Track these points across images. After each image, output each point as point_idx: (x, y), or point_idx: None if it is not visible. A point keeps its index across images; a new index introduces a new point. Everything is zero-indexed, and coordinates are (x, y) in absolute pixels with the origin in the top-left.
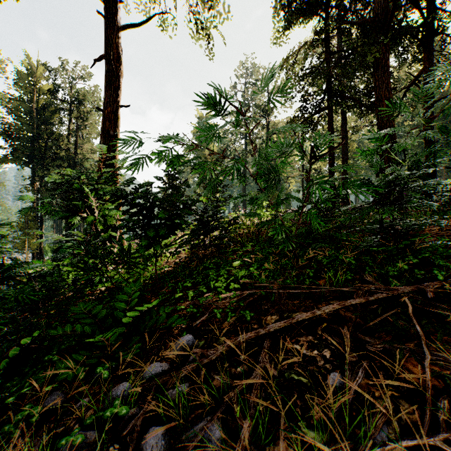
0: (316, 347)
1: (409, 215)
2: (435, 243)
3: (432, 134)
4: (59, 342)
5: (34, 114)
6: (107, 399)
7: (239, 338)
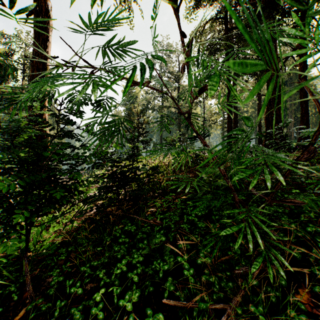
0: None
1: None
2: None
3: None
4: None
5: None
6: None
7: None
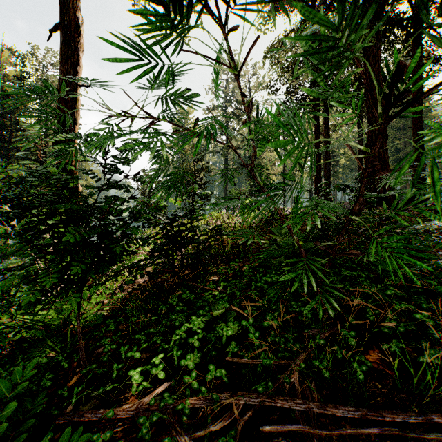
0: None
1: None
2: None
3: None
4: None
5: None
6: None
7: None
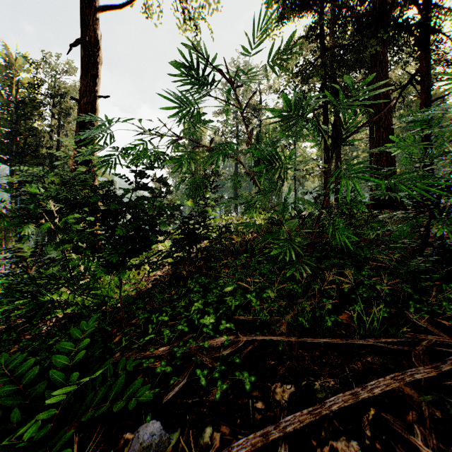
0: None
1: None
2: None
3: None
4: None
5: (13, 108)
6: None
7: (235, 447)
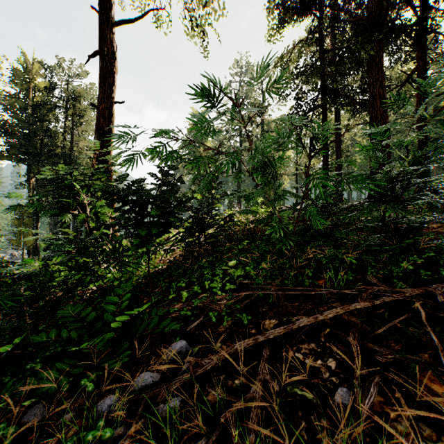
0: (320, 356)
1: (411, 213)
2: (441, 242)
3: (434, 129)
4: (44, 348)
5: (30, 111)
6: (92, 414)
7: (236, 346)
